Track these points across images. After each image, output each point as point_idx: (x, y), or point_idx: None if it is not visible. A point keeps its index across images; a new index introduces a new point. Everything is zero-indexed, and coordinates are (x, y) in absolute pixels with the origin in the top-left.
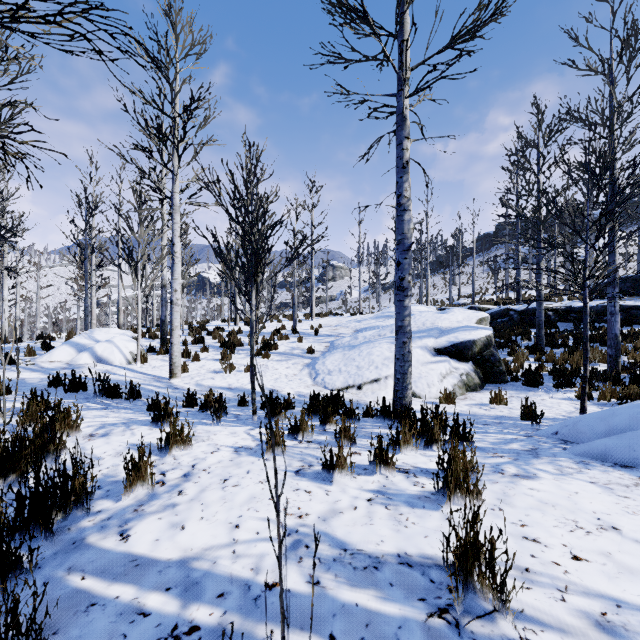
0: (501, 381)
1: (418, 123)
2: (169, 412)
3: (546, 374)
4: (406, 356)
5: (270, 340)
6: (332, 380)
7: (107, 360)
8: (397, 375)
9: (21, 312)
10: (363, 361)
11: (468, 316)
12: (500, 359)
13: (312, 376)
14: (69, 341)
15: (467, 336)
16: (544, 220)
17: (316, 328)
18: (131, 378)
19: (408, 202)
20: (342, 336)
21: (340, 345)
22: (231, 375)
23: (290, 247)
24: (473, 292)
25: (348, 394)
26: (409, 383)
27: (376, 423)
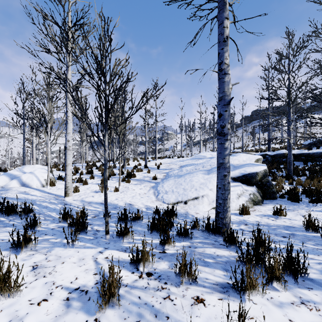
0: (273, 198)
1: (232, 13)
2: (27, 238)
3: (299, 193)
4: (226, 186)
5: (131, 172)
6: (168, 197)
7: (28, 184)
8: (219, 200)
9: (4, 156)
10: (187, 185)
11: (249, 157)
12: (272, 184)
13: (155, 194)
14: (6, 173)
15: (252, 170)
16: (293, 100)
17: (158, 165)
18: (37, 197)
19: (228, 68)
20: (173, 169)
21: (172, 175)
22: None
23: (143, 118)
24: (242, 145)
25: (178, 207)
26: (228, 206)
27: (204, 239)
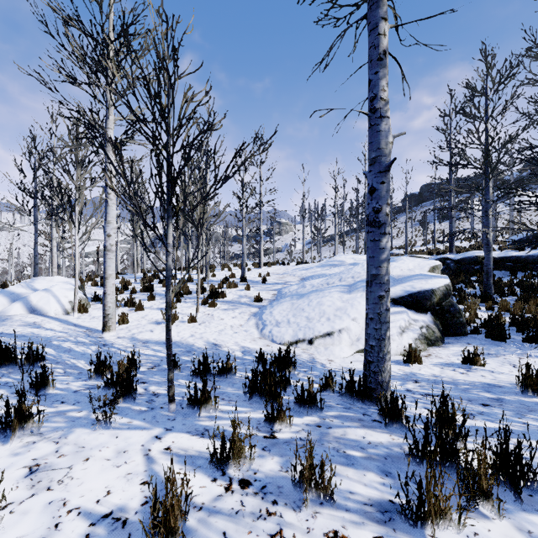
0: (461, 333)
1: (394, 11)
2: (25, 412)
3: (505, 325)
4: (383, 315)
5: (218, 288)
6: (280, 333)
7: (41, 310)
8: (370, 341)
9: (5, 262)
10: (313, 312)
11: (419, 264)
12: (460, 310)
13: (259, 327)
14: (4, 290)
15: (424, 285)
16: (494, 167)
17: (264, 276)
18: (55, 333)
19: (386, 106)
20: (289, 284)
21: (288, 293)
22: (173, 326)
23: (239, 198)
24: (406, 243)
25: (298, 350)
26: (387, 352)
27: (344, 411)
